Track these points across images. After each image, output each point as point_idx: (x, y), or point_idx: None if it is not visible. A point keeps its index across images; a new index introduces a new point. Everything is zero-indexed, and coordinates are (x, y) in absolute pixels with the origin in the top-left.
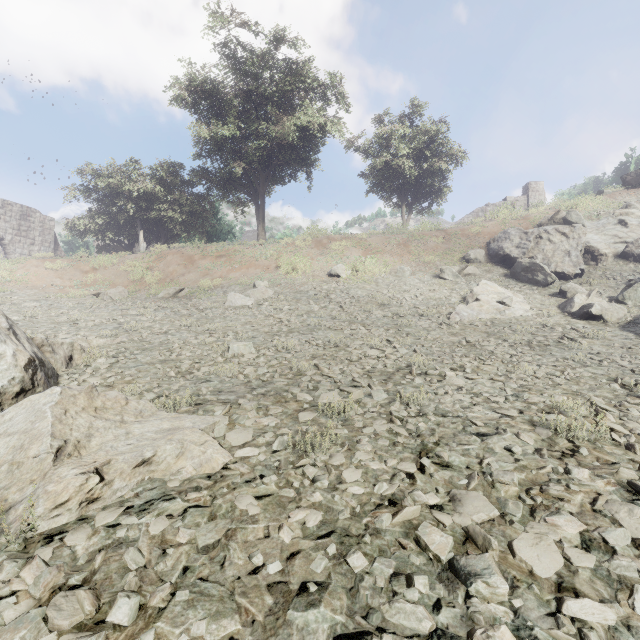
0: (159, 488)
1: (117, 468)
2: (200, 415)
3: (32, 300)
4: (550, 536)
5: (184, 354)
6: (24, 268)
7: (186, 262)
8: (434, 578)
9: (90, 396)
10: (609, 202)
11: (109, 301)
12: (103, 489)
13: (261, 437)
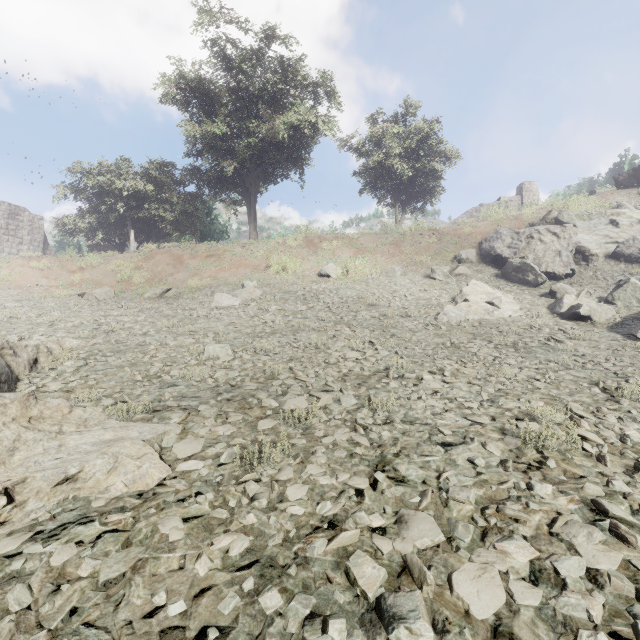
0: (81, 508)
1: (33, 487)
2: (154, 423)
3: (14, 300)
4: (496, 566)
5: (158, 356)
6: (9, 267)
7: (175, 262)
8: (355, 621)
9: (25, 405)
10: (601, 202)
11: (94, 301)
12: (12, 511)
13: (212, 448)
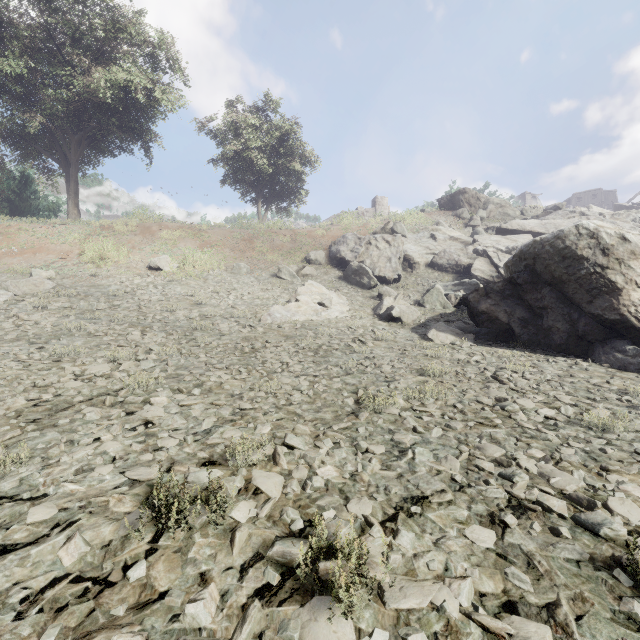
0: None
1: None
2: None
3: None
4: None
5: None
6: None
7: None
8: None
9: None
10: (427, 219)
11: None
12: None
13: None
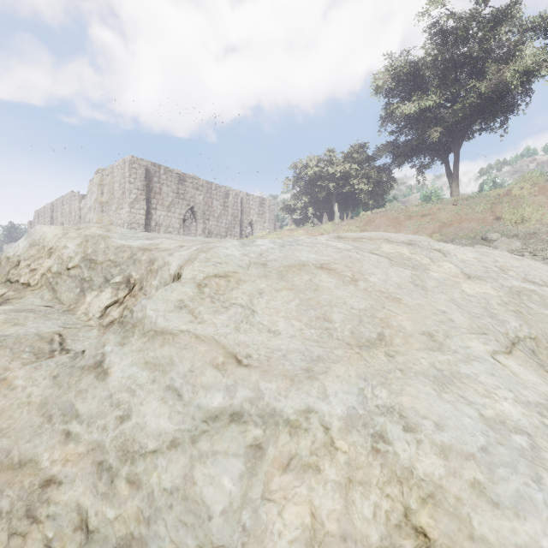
0: None
1: None
2: None
3: None
4: None
5: None
6: (282, 237)
7: (393, 223)
8: None
9: None
10: None
11: None
12: None
13: None
